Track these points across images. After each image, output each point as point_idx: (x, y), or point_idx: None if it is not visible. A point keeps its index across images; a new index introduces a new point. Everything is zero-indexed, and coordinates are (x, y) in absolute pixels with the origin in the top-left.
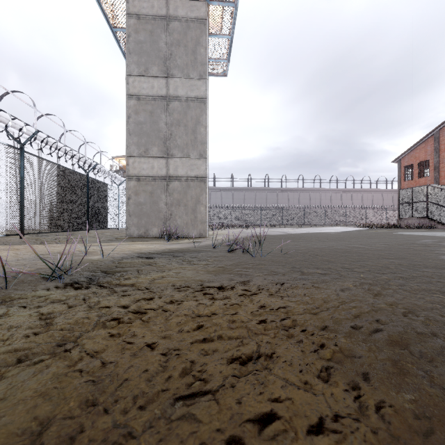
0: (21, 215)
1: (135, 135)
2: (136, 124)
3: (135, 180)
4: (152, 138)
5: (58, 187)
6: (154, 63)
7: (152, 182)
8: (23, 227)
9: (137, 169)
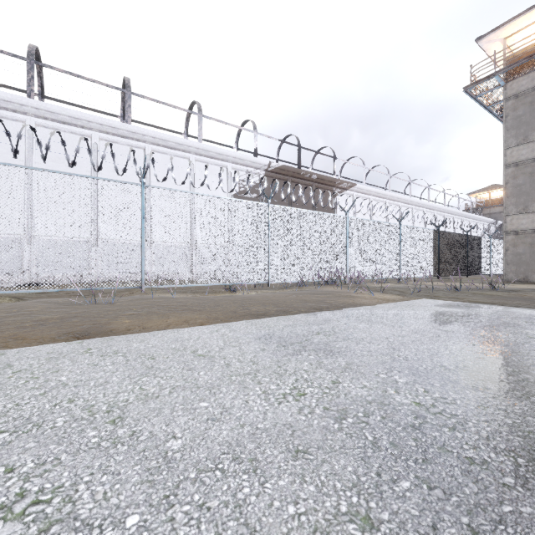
0: (438, 266)
1: (513, 196)
2: (514, 187)
3: (513, 234)
4: (532, 195)
5: (451, 247)
6: (533, 129)
7: (532, 234)
8: (438, 272)
9: (514, 225)
